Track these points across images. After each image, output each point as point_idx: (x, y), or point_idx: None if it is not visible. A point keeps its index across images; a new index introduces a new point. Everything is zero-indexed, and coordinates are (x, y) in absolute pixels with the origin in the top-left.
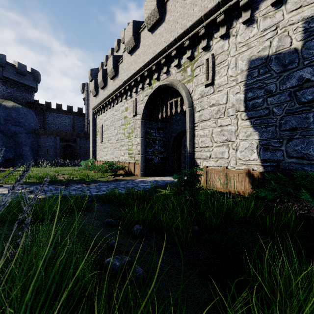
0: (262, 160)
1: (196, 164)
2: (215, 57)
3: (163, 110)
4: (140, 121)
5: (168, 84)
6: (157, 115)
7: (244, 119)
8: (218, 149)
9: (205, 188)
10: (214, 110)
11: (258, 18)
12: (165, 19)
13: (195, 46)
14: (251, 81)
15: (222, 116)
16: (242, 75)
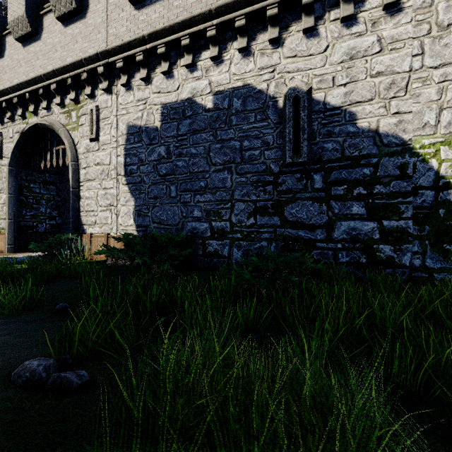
0: (137, 226)
1: (81, 231)
2: (100, 110)
3: (53, 156)
4: (6, 169)
5: (48, 125)
6: (39, 163)
7: (124, 184)
8: (103, 214)
9: (88, 259)
10: (99, 169)
11: (134, 86)
12: (41, 36)
13: (81, 88)
14: (129, 146)
15: (107, 178)
16: (122, 138)
